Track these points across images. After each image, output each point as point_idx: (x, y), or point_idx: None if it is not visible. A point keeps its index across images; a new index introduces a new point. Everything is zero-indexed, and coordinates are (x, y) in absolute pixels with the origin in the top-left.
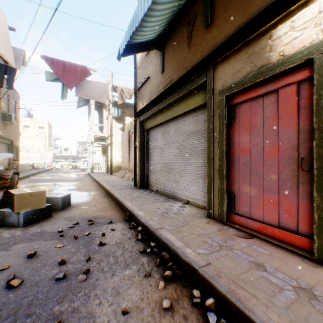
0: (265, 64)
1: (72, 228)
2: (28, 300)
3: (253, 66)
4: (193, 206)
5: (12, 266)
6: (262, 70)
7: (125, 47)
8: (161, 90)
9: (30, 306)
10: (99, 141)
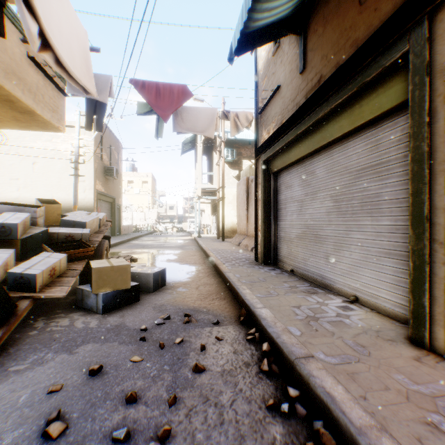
0: None
1: (160, 325)
2: None
3: None
4: (367, 309)
5: (65, 387)
6: None
7: (240, 40)
8: (301, 102)
9: None
10: (208, 195)
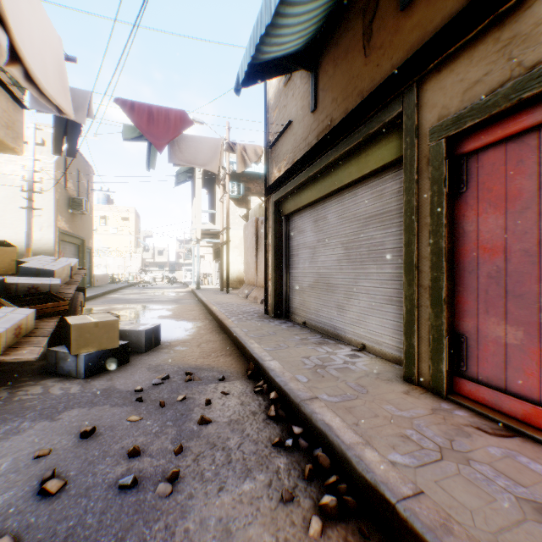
0: None
1: (158, 385)
2: (67, 526)
3: (512, 67)
4: (373, 356)
5: (54, 451)
6: (538, 71)
7: (248, 70)
8: (312, 142)
9: (69, 539)
10: (209, 237)
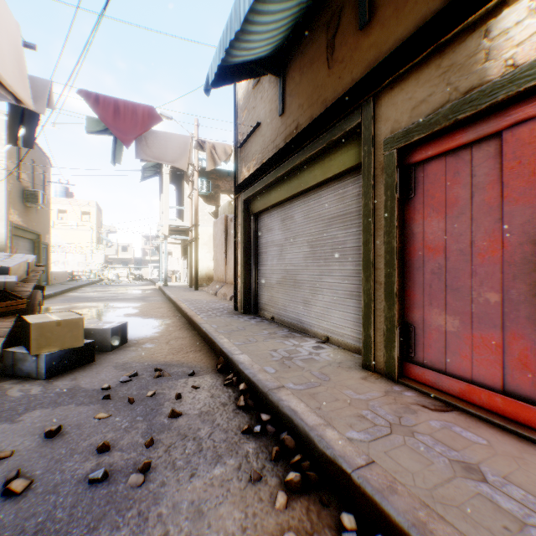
0: (475, 86)
1: (126, 383)
2: (36, 522)
3: (451, 91)
4: (336, 347)
5: (17, 453)
6: (470, 96)
7: (218, 71)
8: (280, 145)
9: (39, 534)
10: (178, 234)
